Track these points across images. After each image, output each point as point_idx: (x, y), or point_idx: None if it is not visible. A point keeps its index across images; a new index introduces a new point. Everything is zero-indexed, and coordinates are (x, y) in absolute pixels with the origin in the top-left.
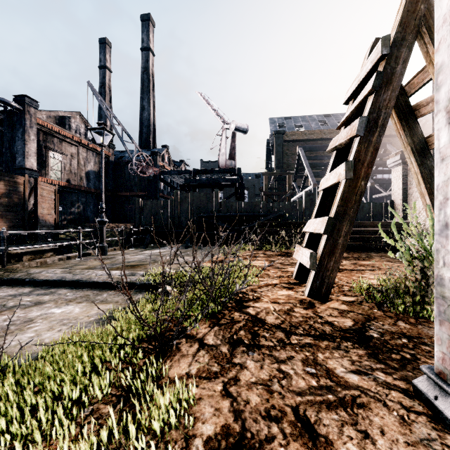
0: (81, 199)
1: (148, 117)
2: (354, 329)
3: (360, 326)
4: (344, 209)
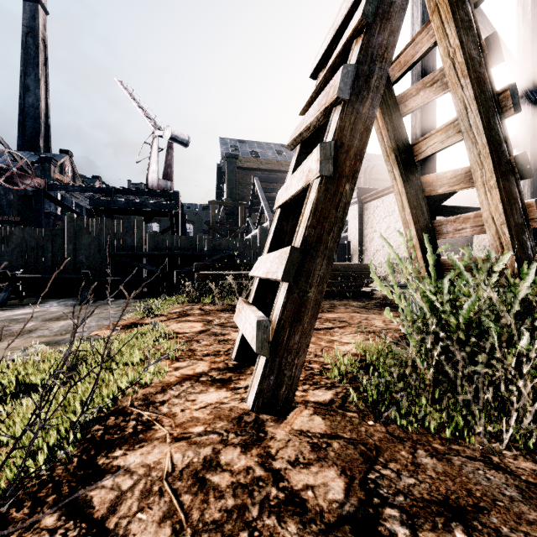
0: None
1: (35, 104)
2: (351, 515)
3: (361, 495)
4: (317, 234)
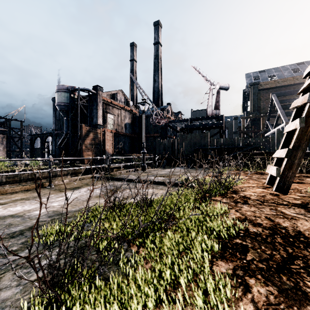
0: (122, 140)
1: (157, 86)
2: (300, 204)
3: (305, 203)
4: (298, 144)
